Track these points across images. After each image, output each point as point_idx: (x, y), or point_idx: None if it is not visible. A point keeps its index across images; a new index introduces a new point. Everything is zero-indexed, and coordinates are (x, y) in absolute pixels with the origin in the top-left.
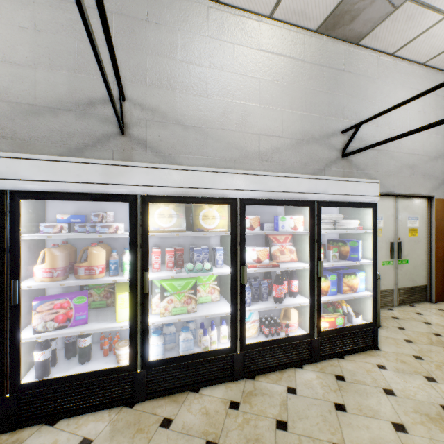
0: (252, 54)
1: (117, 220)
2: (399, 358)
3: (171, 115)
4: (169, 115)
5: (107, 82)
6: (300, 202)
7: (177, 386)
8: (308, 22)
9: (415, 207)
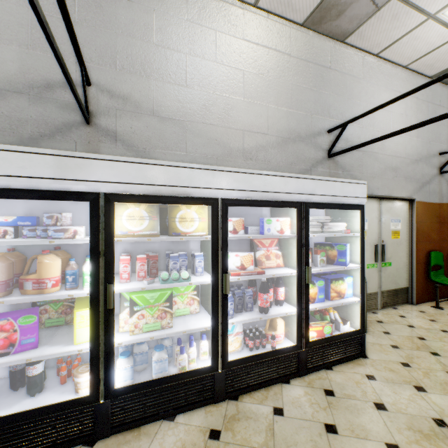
0: (236, 43)
1: (80, 223)
2: (387, 366)
3: (145, 105)
4: (143, 105)
5: (57, 53)
6: (287, 204)
7: (149, 415)
8: (294, 14)
9: (398, 210)
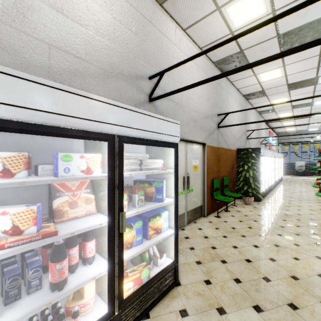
0: None
1: None
2: (195, 290)
3: None
4: None
5: None
6: (94, 135)
7: None
8: None
9: (197, 150)
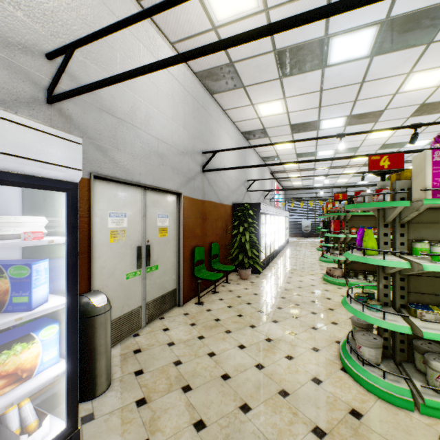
0: None
1: None
2: None
3: None
4: None
5: None
6: None
7: None
8: None
9: (166, 204)
